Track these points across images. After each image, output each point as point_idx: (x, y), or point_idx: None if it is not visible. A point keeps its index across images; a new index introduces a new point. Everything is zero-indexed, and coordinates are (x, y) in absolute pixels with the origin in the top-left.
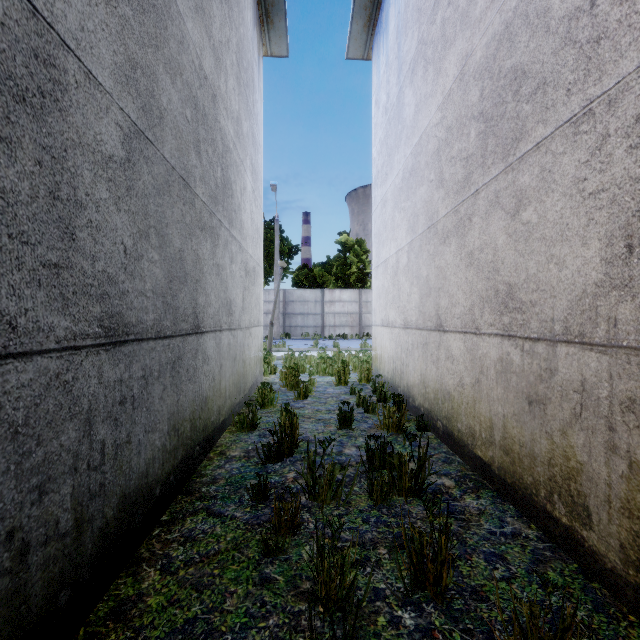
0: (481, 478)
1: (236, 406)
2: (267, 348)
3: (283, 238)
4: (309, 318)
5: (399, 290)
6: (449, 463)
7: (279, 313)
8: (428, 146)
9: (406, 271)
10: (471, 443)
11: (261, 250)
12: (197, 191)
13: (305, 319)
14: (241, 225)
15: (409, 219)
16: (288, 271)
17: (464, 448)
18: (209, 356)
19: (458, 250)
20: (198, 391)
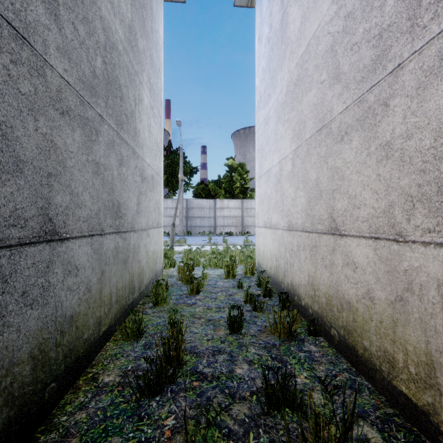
0: (408, 423)
1: (128, 307)
2: (170, 244)
3: (186, 162)
4: (205, 220)
5: (282, 195)
6: (358, 391)
7: (183, 216)
8: (318, 48)
9: (290, 177)
10: (388, 371)
11: (161, 162)
12: (51, 61)
13: (202, 221)
14: (135, 132)
15: (294, 128)
16: (190, 186)
17: (375, 372)
18: (79, 265)
19: (364, 144)
20: (53, 313)
